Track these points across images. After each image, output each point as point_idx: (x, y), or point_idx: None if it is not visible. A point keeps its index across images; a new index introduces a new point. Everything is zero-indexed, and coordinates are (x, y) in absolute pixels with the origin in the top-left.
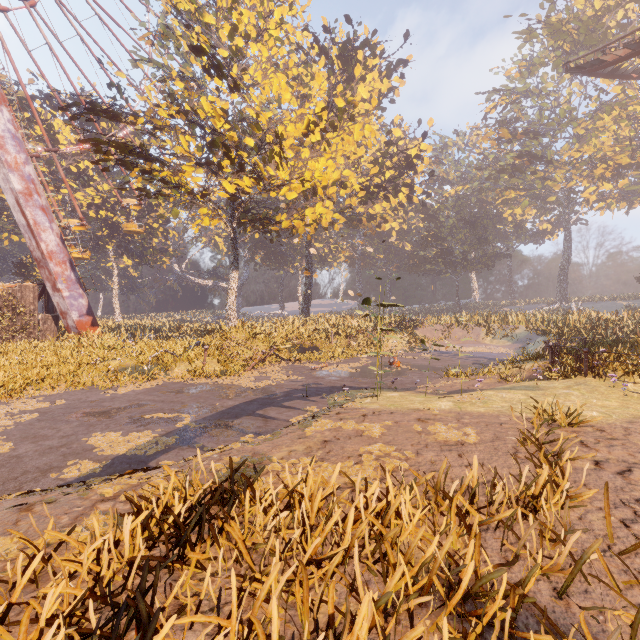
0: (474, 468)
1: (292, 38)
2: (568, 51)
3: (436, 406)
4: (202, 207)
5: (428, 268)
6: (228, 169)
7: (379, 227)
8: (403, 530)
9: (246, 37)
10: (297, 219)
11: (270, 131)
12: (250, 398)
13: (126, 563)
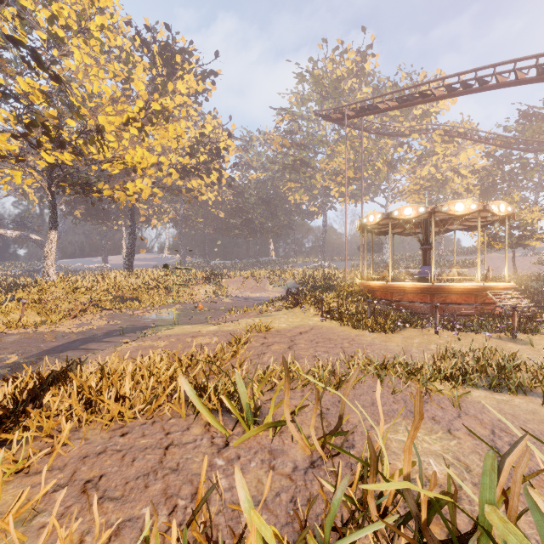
0: (193, 346)
1: (113, 41)
2: (324, 96)
3: (207, 329)
4: (15, 169)
5: (237, 233)
6: (48, 144)
7: (196, 198)
8: (156, 371)
9: (67, 28)
10: (119, 189)
11: (91, 116)
12: (73, 339)
13: (13, 400)
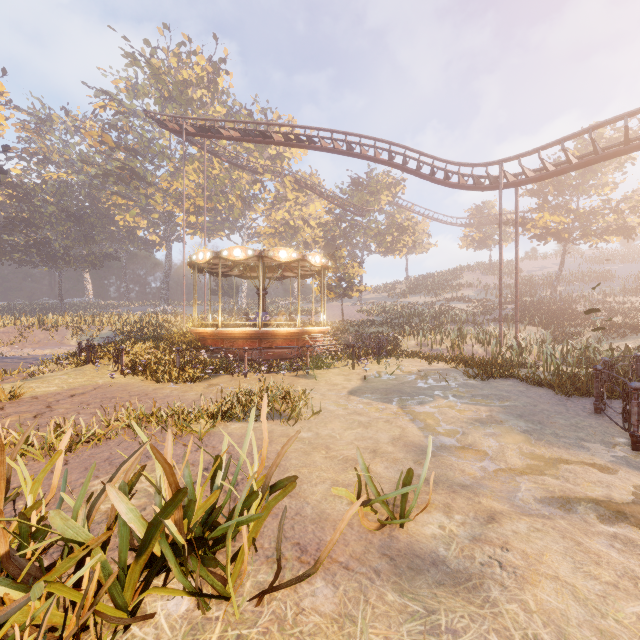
0: None
1: None
2: (167, 97)
3: None
4: None
5: (18, 257)
6: None
7: None
8: None
9: None
10: None
11: None
12: None
13: None
